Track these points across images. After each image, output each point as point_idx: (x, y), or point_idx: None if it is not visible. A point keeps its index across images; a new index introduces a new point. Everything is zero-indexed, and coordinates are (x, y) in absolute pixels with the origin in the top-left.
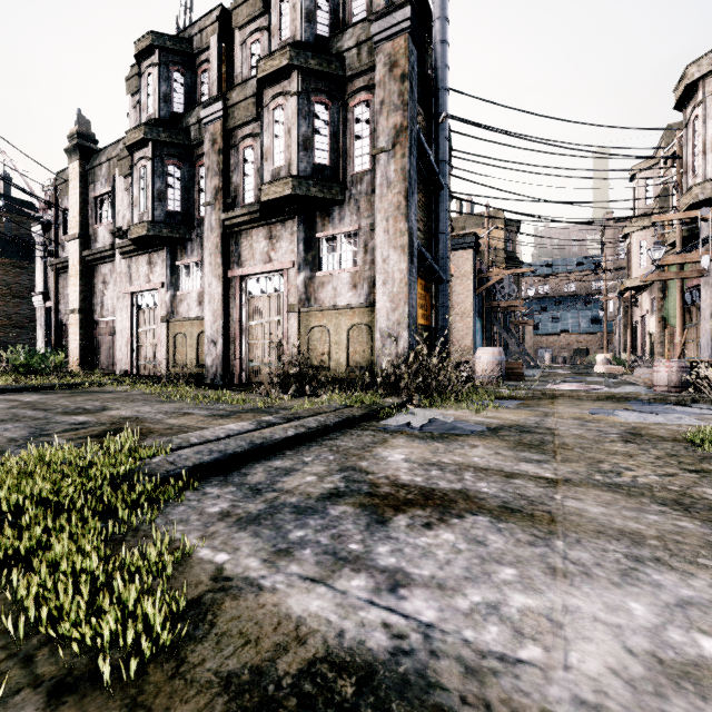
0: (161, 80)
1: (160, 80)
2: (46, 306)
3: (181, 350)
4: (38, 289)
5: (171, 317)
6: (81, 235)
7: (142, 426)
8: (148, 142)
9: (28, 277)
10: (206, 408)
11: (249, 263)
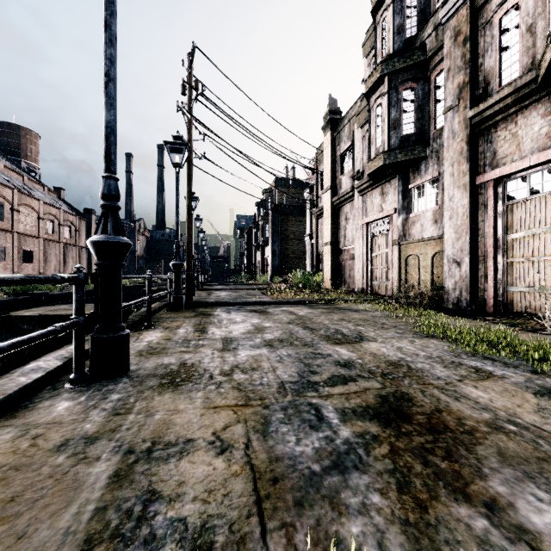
0: (395, 15)
1: (394, 16)
2: (311, 243)
3: (413, 272)
4: (307, 232)
5: (403, 240)
6: (331, 186)
7: (434, 399)
8: (383, 79)
9: (302, 227)
10: (501, 362)
11: (511, 158)
